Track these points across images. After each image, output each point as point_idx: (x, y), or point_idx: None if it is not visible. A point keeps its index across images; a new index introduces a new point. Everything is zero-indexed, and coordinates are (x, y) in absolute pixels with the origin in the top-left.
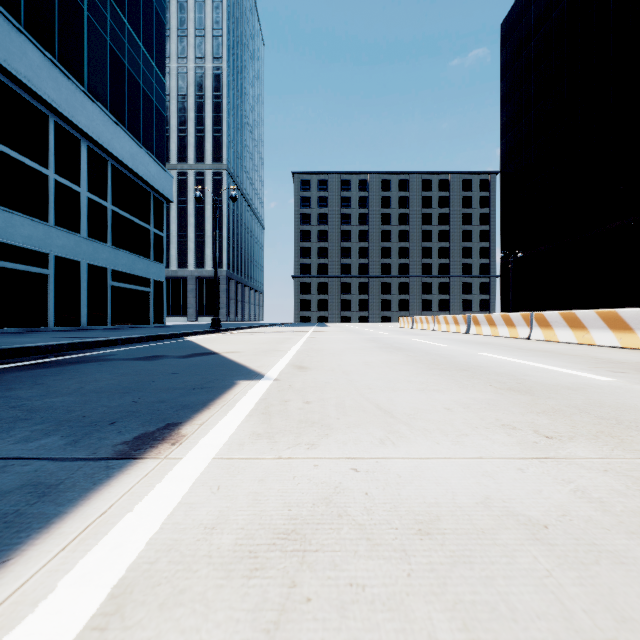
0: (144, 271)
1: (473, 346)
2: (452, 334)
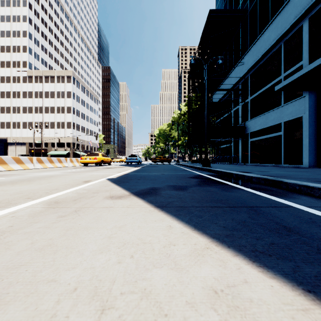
0: None
1: None
2: None
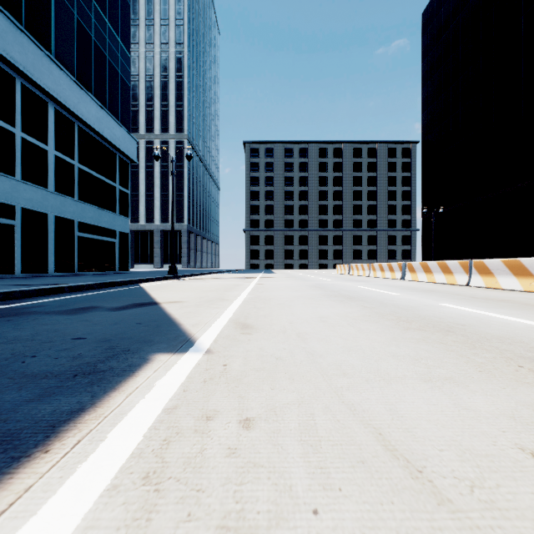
0: (110, 223)
1: (422, 294)
2: (389, 280)
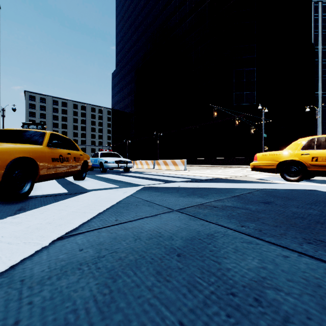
0: None
1: None
2: None
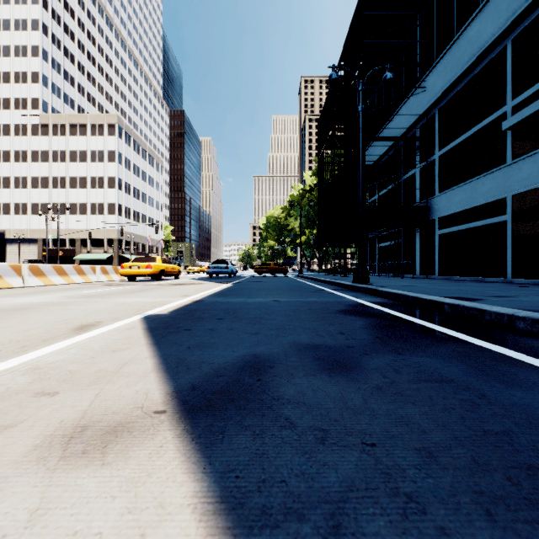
0: None
1: None
2: None
